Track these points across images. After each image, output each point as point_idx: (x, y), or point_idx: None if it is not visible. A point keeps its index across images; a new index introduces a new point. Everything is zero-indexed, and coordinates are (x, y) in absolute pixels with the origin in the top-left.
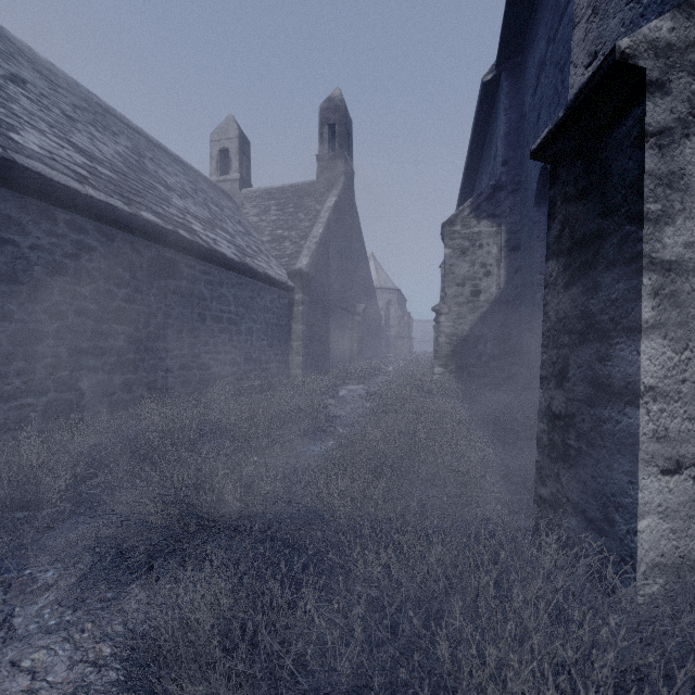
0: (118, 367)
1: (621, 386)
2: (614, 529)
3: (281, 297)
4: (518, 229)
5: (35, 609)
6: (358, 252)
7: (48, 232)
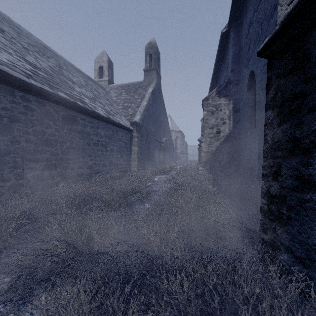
0: (47, 167)
1: None
2: (314, 265)
3: (127, 134)
4: (238, 102)
5: None
6: (163, 114)
7: (10, 101)
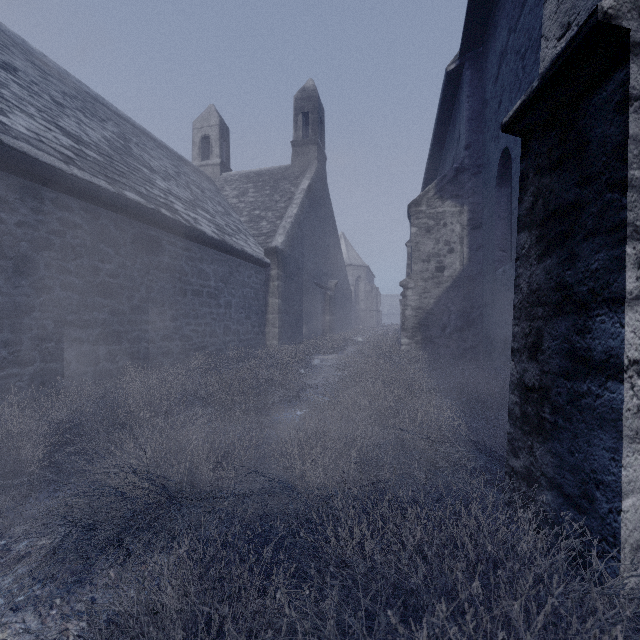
0: (103, 338)
1: (602, 359)
2: (594, 507)
3: (258, 272)
4: (480, 209)
5: (5, 583)
6: (330, 231)
7: (34, 210)
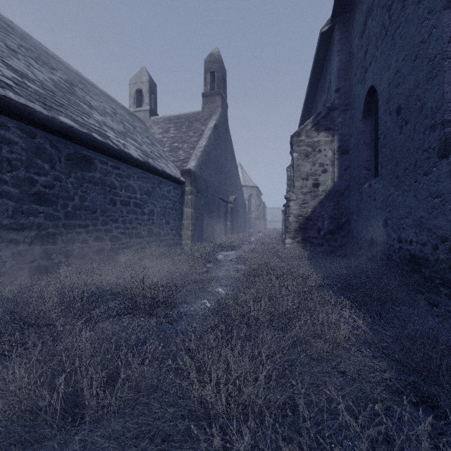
0: (39, 239)
1: None
2: None
3: (176, 188)
4: (347, 138)
5: None
6: (231, 160)
7: None
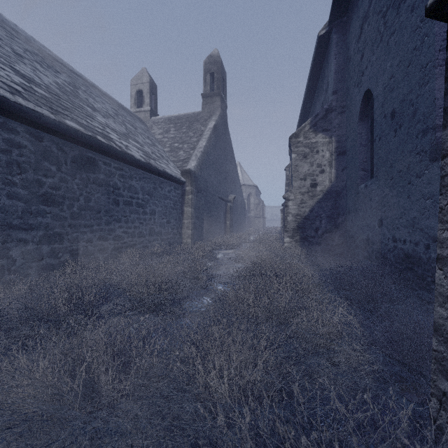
0: (46, 239)
1: None
2: None
3: (176, 188)
4: (344, 140)
5: None
6: (230, 160)
7: None
